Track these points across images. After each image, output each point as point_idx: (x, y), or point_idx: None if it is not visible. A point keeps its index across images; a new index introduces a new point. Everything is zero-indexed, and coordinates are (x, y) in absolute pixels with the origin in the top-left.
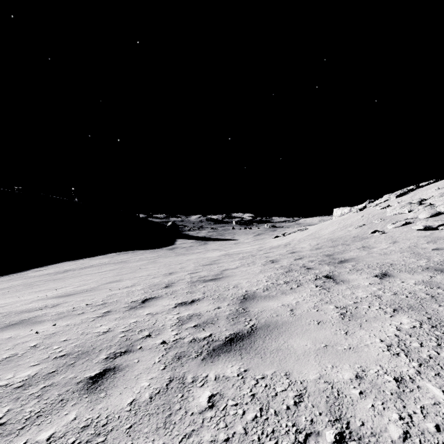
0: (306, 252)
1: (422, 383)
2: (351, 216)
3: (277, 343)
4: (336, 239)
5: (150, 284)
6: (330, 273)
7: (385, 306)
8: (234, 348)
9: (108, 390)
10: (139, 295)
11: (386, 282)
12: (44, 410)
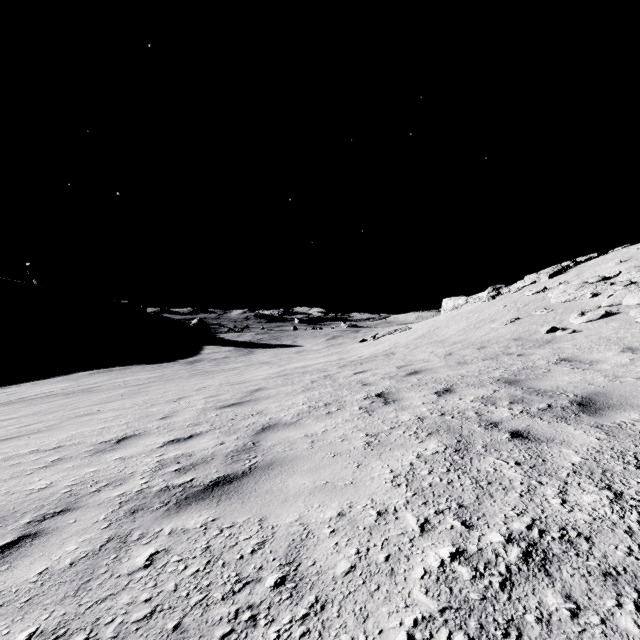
0: (447, 373)
1: None
2: (483, 307)
3: None
4: (481, 344)
5: None
6: None
7: None
8: None
9: None
10: None
11: None
12: None
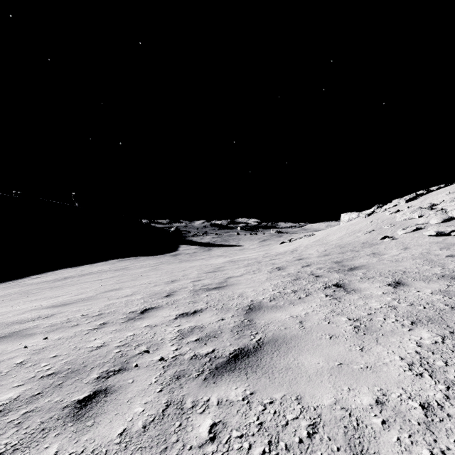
0: (314, 259)
1: (453, 410)
2: (359, 222)
3: (286, 361)
4: (344, 245)
5: (150, 293)
6: (340, 281)
7: (402, 318)
8: (239, 366)
9: (97, 417)
10: (139, 304)
11: (400, 291)
12: (22, 442)
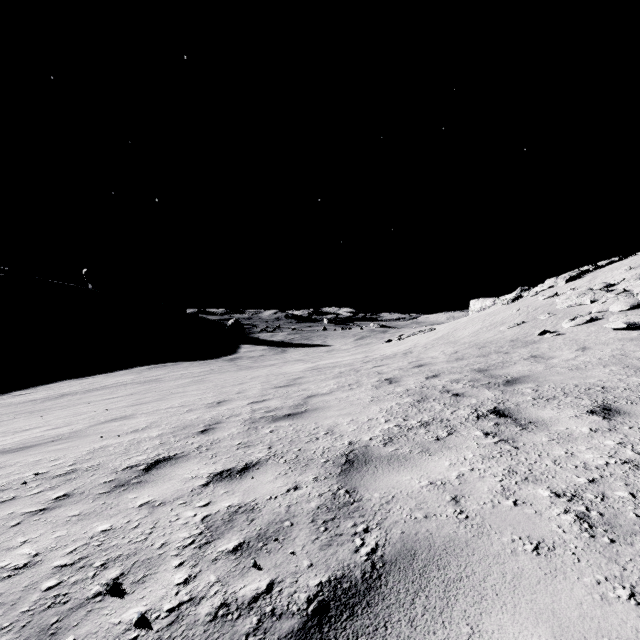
0: (443, 366)
1: None
2: (500, 310)
3: (453, 636)
4: (483, 344)
5: (177, 425)
6: (500, 405)
7: None
8: None
9: None
10: (148, 450)
11: (621, 425)
12: None
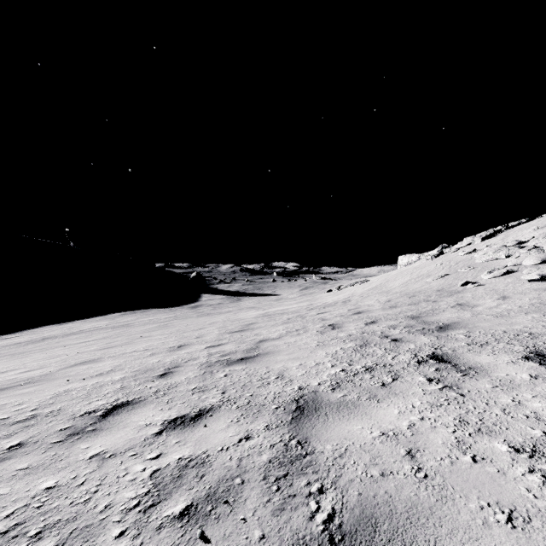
0: (379, 313)
1: None
2: (425, 264)
3: None
4: (413, 294)
5: (139, 369)
6: (438, 350)
7: None
8: None
9: None
10: (109, 394)
11: None
12: None
